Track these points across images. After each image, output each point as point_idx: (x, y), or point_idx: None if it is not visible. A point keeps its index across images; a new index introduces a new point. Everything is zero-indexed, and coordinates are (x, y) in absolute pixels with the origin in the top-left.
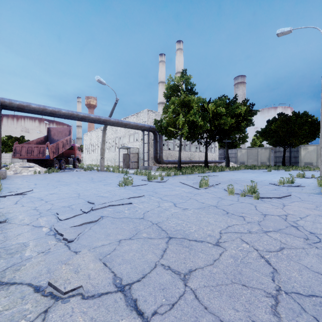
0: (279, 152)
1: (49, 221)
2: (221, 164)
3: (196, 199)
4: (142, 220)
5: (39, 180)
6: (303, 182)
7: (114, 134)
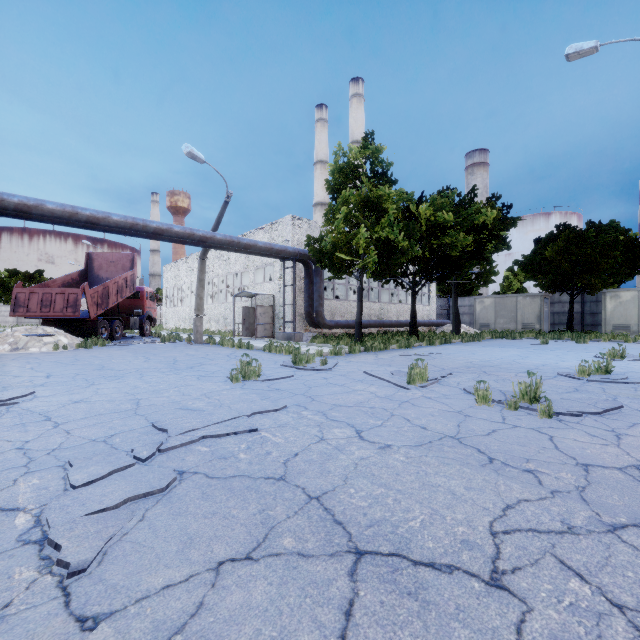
0: (561, 303)
1: (42, 490)
2: (443, 329)
3: (406, 417)
4: (282, 484)
5: (60, 366)
6: (627, 370)
7: (225, 266)
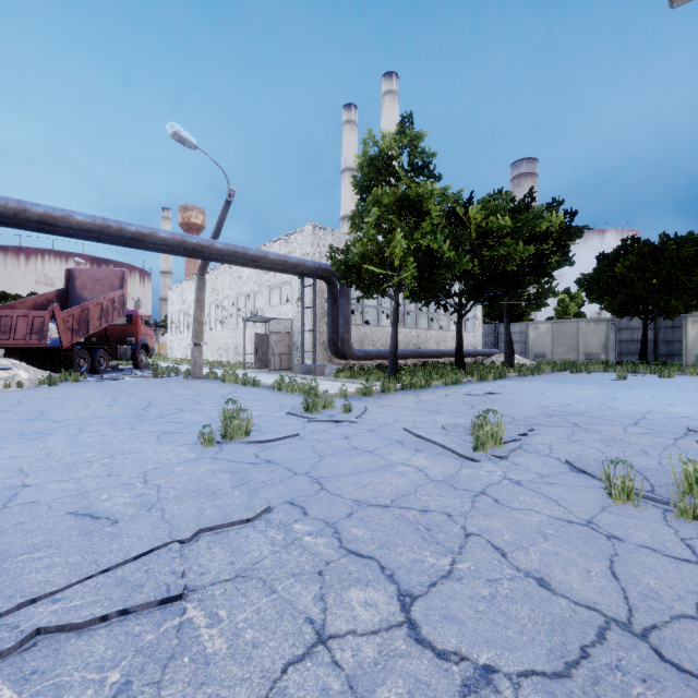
0: (629, 329)
1: None
2: (491, 359)
3: (496, 543)
4: None
5: None
6: None
7: (236, 286)
